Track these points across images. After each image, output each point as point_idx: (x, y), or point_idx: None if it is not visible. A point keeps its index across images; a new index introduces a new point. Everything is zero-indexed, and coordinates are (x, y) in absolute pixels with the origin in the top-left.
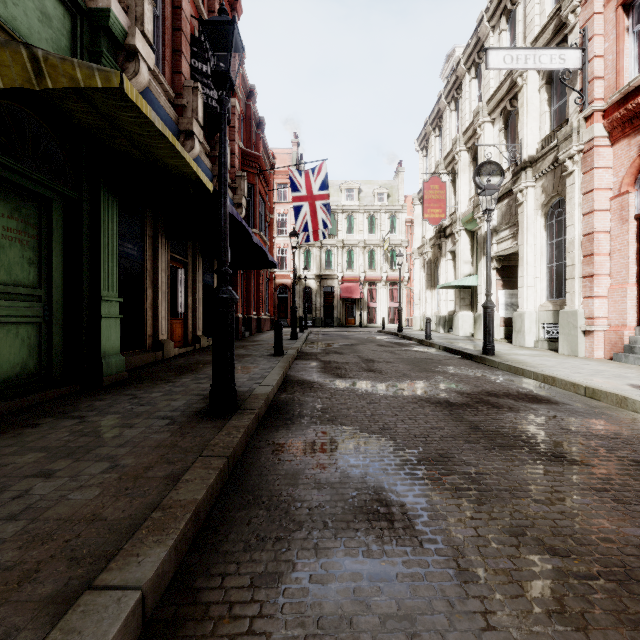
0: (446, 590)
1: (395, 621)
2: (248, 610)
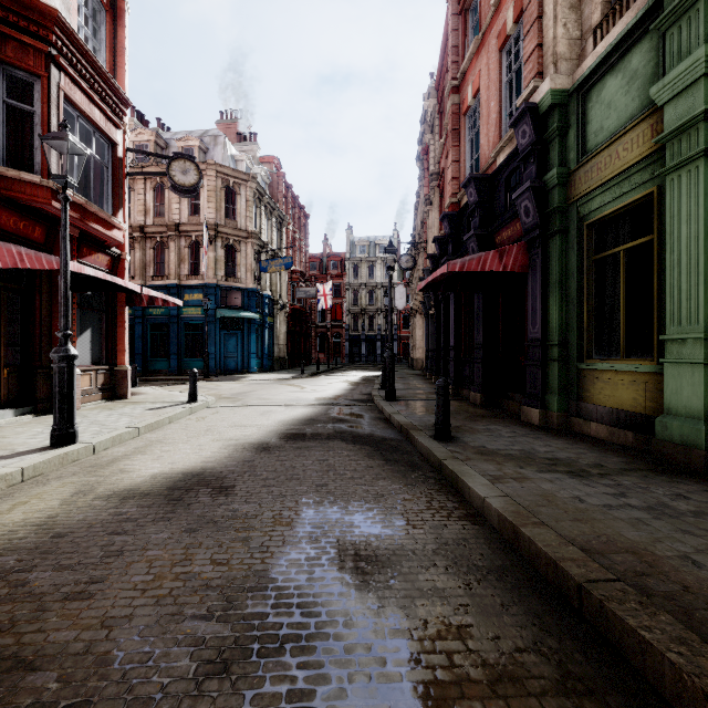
0: (334, 523)
1: (365, 515)
2: (438, 518)
